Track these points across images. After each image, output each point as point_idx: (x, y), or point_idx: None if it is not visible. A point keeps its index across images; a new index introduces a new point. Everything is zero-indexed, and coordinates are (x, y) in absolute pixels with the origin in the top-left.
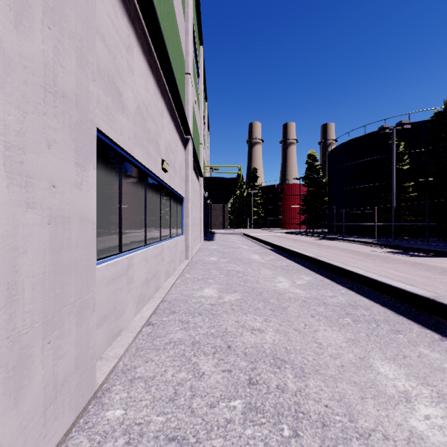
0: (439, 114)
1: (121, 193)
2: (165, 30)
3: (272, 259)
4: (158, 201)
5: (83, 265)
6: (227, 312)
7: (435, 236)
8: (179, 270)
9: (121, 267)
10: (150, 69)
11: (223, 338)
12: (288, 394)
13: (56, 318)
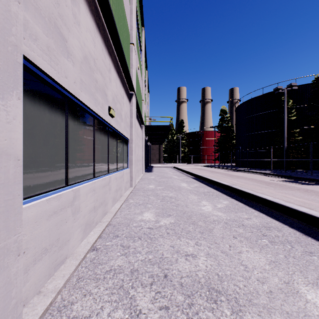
0: (318, 78)
1: (68, 132)
2: (112, 2)
3: (196, 186)
4: (107, 141)
5: None
6: (163, 236)
7: (315, 168)
8: (125, 196)
9: (66, 199)
10: (98, 28)
11: (160, 265)
12: None
13: None
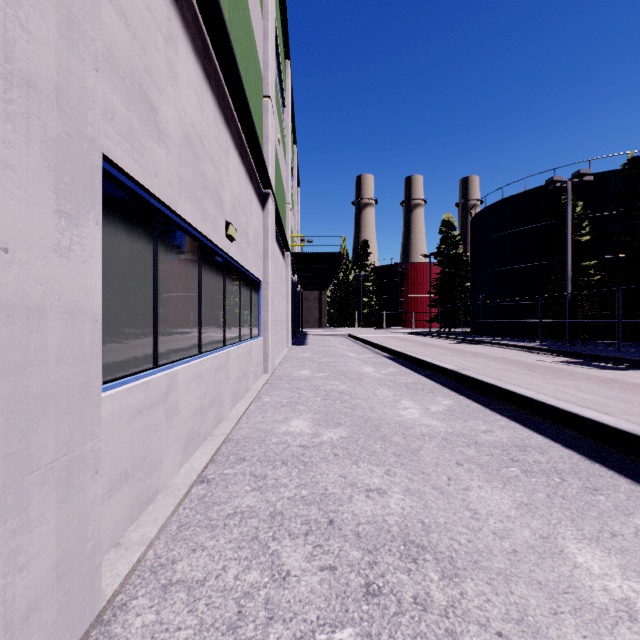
0: (634, 160)
1: (158, 272)
2: (232, 25)
3: (392, 373)
4: (221, 286)
5: (73, 394)
6: (327, 460)
7: (627, 338)
8: (254, 390)
9: (156, 390)
10: (207, 79)
11: (321, 506)
12: (434, 615)
13: (12, 496)
